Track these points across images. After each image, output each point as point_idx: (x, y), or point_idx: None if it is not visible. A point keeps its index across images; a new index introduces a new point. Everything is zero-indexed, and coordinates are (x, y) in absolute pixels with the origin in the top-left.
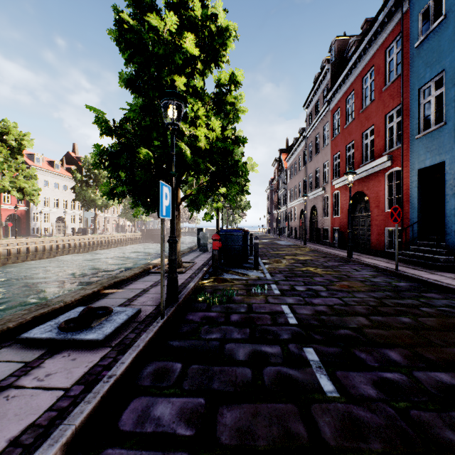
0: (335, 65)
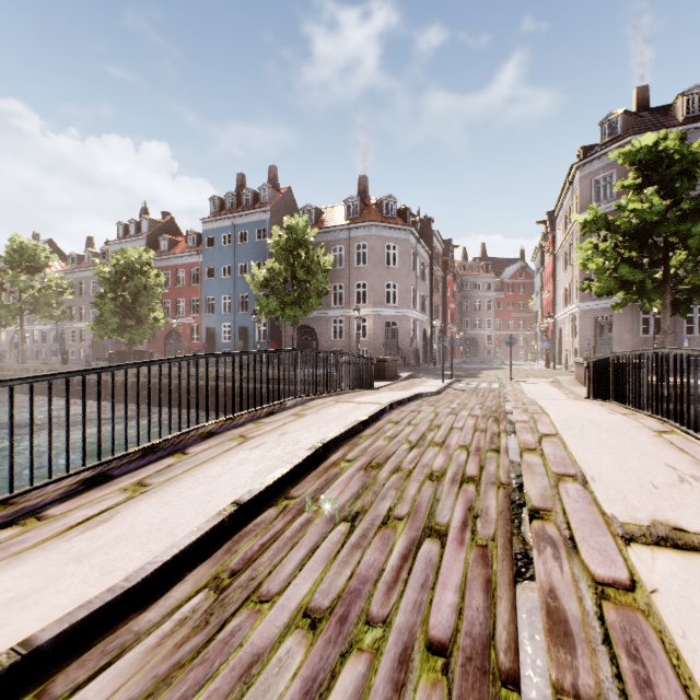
0: (150, 238)
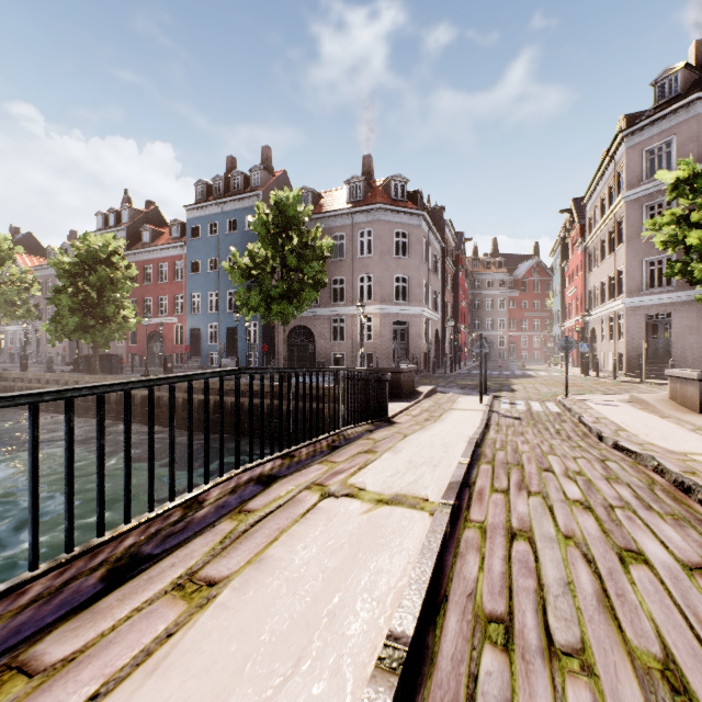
0: (130, 229)
